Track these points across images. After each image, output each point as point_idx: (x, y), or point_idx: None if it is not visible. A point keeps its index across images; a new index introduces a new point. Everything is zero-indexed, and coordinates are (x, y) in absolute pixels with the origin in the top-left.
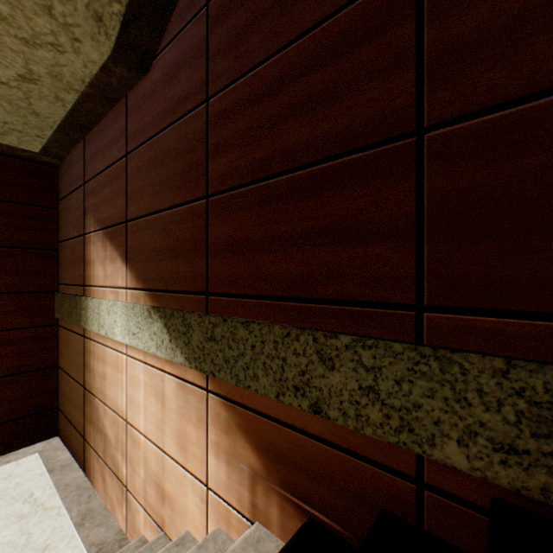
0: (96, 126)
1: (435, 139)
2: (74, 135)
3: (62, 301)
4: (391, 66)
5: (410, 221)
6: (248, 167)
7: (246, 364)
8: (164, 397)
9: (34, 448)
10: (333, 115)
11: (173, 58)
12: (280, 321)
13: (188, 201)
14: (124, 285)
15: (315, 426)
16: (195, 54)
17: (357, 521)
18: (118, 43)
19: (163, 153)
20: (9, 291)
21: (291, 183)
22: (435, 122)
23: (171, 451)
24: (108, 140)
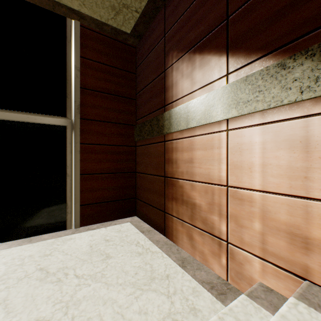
0: None
1: None
2: (159, 2)
3: (142, 127)
4: None
5: None
6: None
7: None
8: (309, 142)
9: (126, 219)
10: None
11: None
12: None
13: None
14: (223, 74)
15: None
16: None
17: None
18: None
19: None
20: (113, 122)
21: None
22: None
23: None
24: None
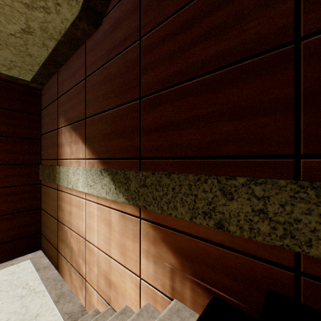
0: (65, 63)
1: (309, 44)
2: (52, 69)
3: (44, 169)
4: (275, 0)
5: (290, 100)
6: (169, 77)
7: (168, 200)
8: (110, 223)
9: (27, 256)
10: (230, 37)
11: (116, 15)
12: (192, 172)
13: (127, 102)
14: (84, 157)
15: (218, 237)
16: (132, 11)
17: (249, 297)
18: (83, 7)
19: (110, 74)
20: (12, 163)
21: (200, 84)
22: (310, 32)
23: (115, 256)
24: (73, 71)
